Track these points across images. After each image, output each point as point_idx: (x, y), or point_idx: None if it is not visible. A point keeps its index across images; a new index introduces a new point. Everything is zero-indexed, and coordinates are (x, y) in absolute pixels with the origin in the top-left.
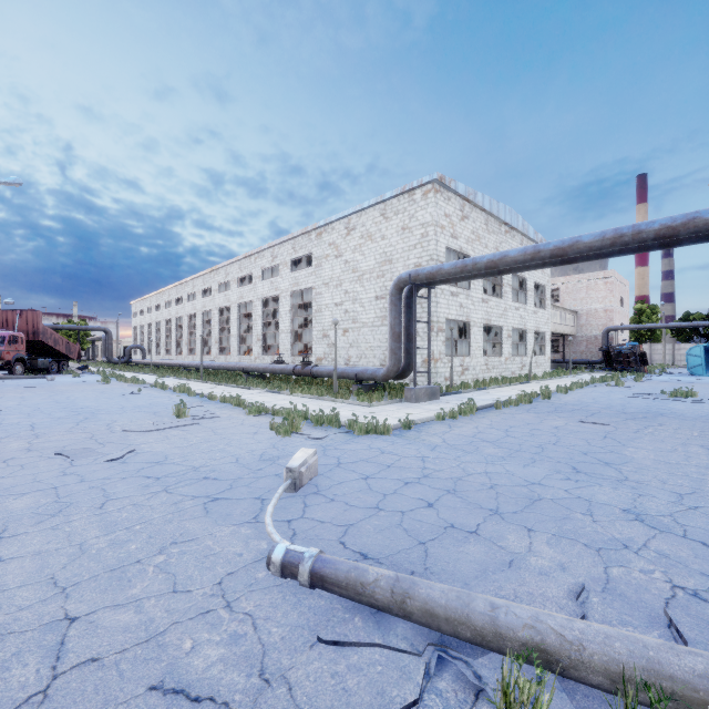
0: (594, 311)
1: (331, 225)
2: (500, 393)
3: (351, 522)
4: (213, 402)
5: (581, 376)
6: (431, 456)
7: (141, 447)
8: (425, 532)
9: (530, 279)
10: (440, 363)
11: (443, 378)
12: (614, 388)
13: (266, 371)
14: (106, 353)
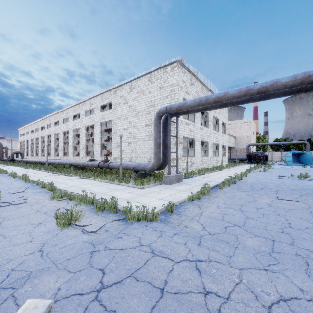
0: (243, 137)
1: (122, 86)
2: (213, 177)
3: None
4: (37, 187)
5: (241, 166)
6: (203, 259)
7: None
8: None
9: (220, 120)
10: (180, 161)
11: (182, 168)
12: (264, 172)
13: (83, 165)
14: None
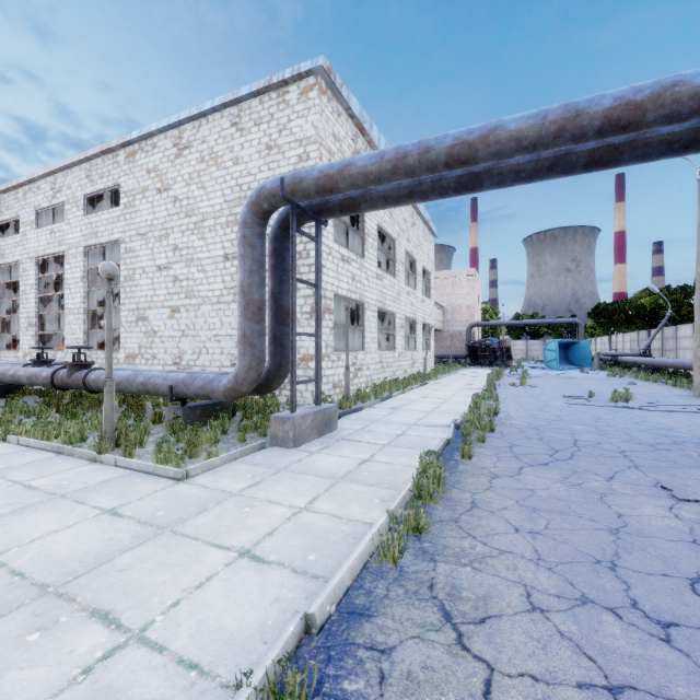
0: (458, 307)
1: (151, 140)
2: (416, 406)
3: None
4: None
5: (461, 372)
6: None
7: None
8: None
9: (419, 262)
10: (327, 362)
11: (331, 384)
12: (524, 388)
13: (2, 380)
14: None
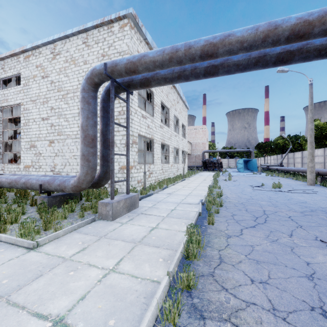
0: (198, 143)
1: (38, 49)
2: (180, 192)
3: None
4: None
5: (200, 173)
6: None
7: None
8: None
9: (180, 120)
10: (134, 169)
11: (136, 181)
12: (230, 182)
13: None
14: None
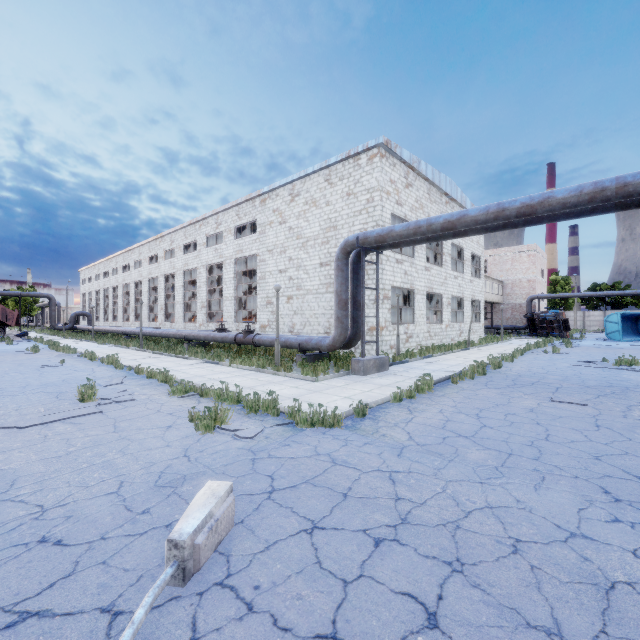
0: (518, 281)
1: (275, 191)
2: (447, 362)
3: None
4: (138, 377)
5: (511, 341)
6: (401, 470)
7: None
8: None
9: (467, 249)
10: (385, 331)
11: (389, 346)
12: (552, 355)
13: (207, 339)
14: (50, 320)
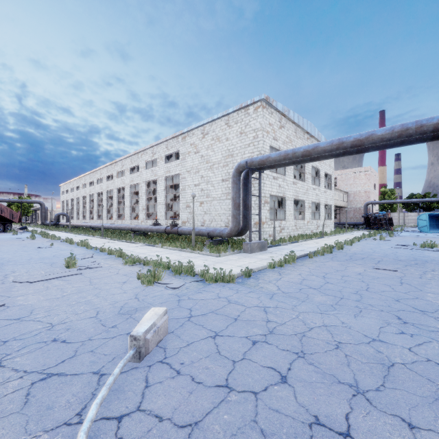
0: (358, 192)
1: (192, 131)
2: (307, 245)
3: (196, 418)
4: (102, 254)
5: (353, 233)
6: (271, 306)
7: (16, 299)
8: (288, 438)
9: (322, 170)
10: (266, 225)
11: (268, 235)
12: (379, 241)
13: (146, 230)
14: (41, 218)
